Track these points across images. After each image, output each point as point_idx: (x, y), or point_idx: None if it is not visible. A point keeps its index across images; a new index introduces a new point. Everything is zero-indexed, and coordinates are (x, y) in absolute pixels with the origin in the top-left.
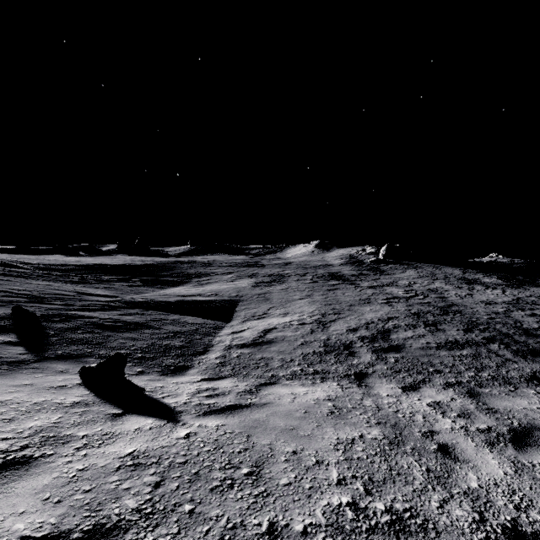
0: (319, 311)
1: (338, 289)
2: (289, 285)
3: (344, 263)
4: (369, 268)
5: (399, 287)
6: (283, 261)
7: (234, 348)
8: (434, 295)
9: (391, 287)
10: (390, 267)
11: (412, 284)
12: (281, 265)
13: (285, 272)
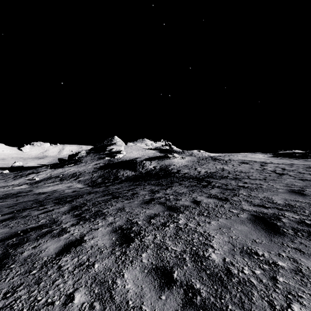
0: None
1: None
2: (2, 192)
3: None
4: None
5: None
6: None
7: (26, 184)
8: None
9: None
10: None
11: None
12: None
13: None
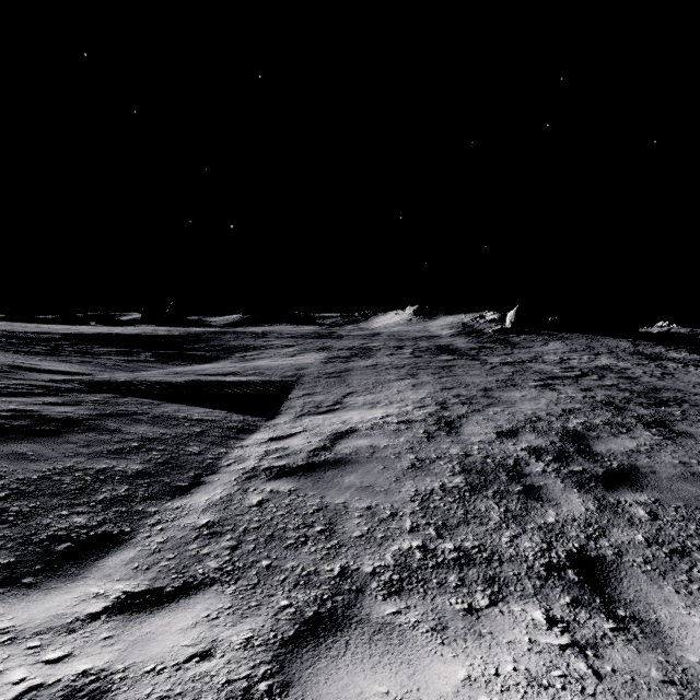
0: (433, 399)
1: (456, 366)
2: (379, 361)
3: (456, 334)
4: (494, 340)
5: (549, 363)
6: (369, 331)
7: (260, 479)
8: (613, 375)
9: (537, 363)
10: (523, 338)
11: (566, 360)
12: (366, 336)
13: (372, 344)
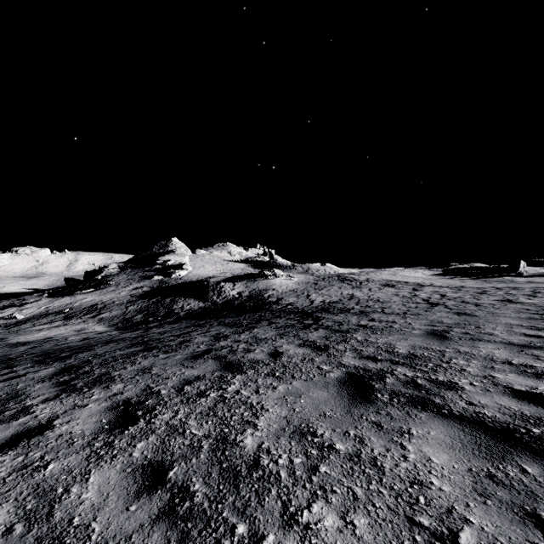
0: None
1: None
2: None
3: None
4: None
5: None
6: None
7: None
8: None
9: None
10: None
11: None
12: None
13: None
